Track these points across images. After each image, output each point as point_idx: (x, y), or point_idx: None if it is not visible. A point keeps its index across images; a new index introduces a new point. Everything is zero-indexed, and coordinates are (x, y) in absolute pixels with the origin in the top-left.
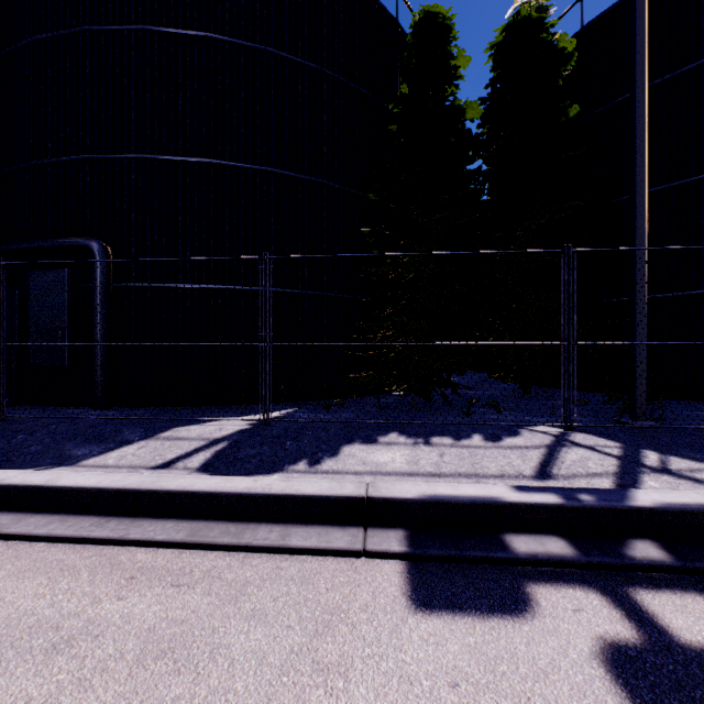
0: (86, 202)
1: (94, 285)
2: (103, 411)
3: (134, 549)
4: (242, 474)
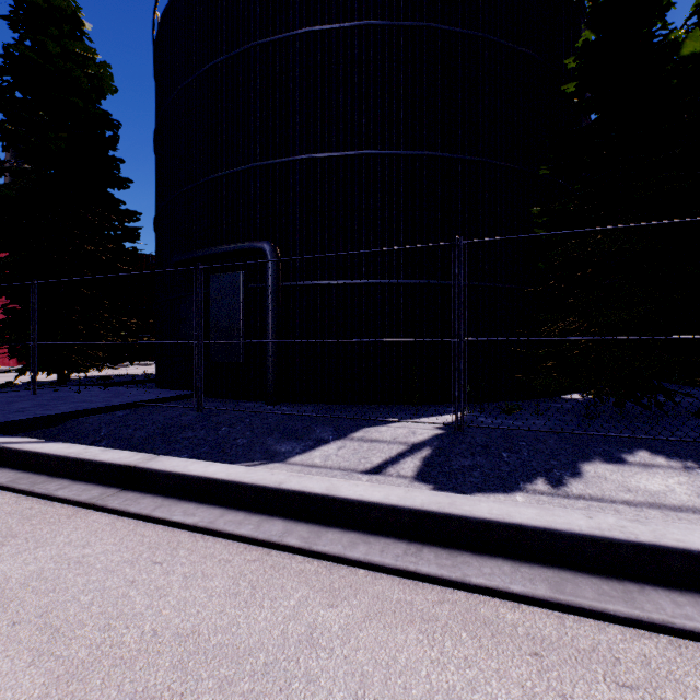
0: (256, 208)
1: (266, 285)
2: (276, 406)
3: (485, 599)
4: (474, 490)
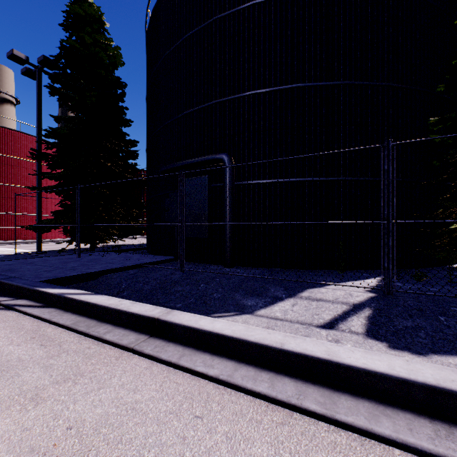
0: (216, 131)
1: (224, 184)
2: (232, 269)
3: None
4: (427, 351)
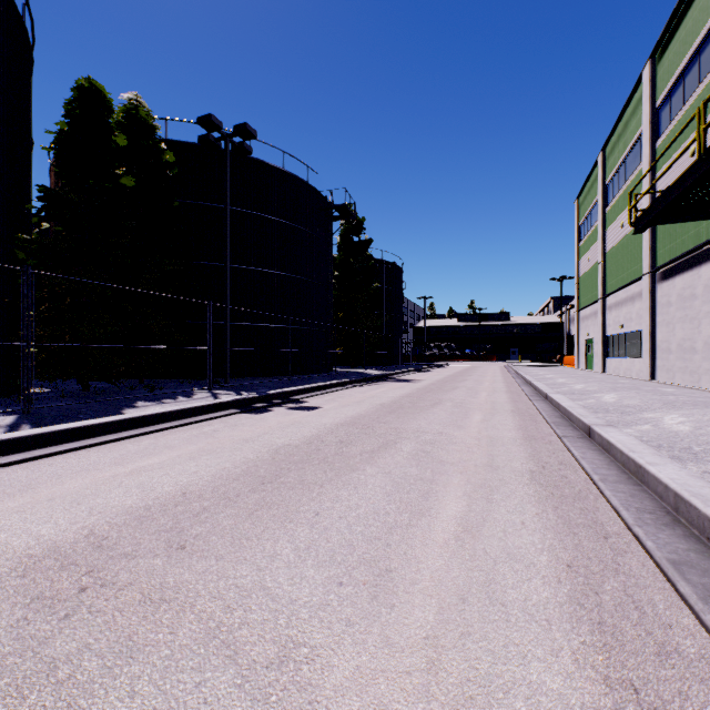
0: None
1: None
2: None
3: (171, 430)
4: None
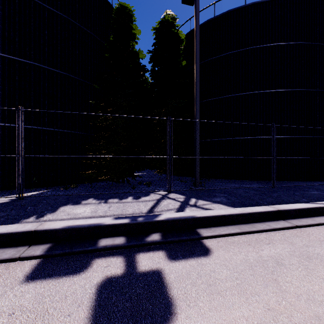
0: None
1: None
2: None
3: None
4: None
